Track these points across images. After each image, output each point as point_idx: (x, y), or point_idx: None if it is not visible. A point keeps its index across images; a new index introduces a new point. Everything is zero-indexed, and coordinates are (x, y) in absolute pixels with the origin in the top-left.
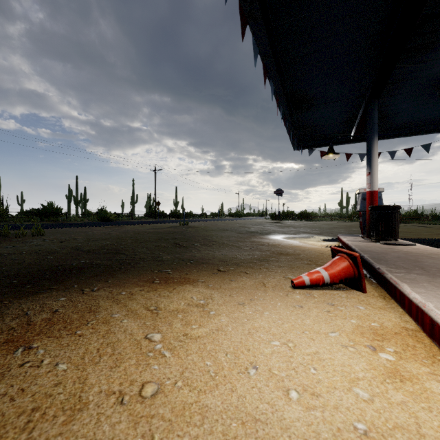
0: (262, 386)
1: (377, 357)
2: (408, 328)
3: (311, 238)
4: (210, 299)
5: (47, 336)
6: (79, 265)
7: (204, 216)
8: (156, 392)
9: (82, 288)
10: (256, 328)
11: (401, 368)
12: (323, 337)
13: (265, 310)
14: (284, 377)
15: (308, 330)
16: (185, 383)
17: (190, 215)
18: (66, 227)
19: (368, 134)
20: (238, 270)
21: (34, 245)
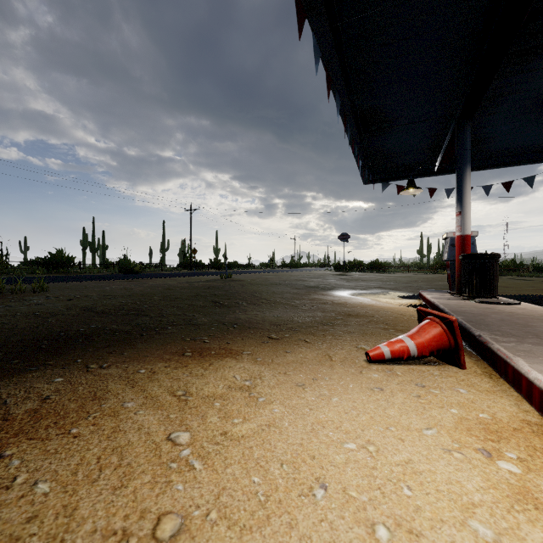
0: (336, 519)
1: (495, 467)
2: (530, 421)
3: (386, 294)
4: (259, 379)
5: (28, 437)
6: (88, 330)
7: (251, 267)
8: (178, 530)
9: (87, 363)
10: (321, 422)
11: (532, 486)
12: (415, 435)
13: (332, 394)
14: (367, 502)
15: (394, 425)
16: (221, 514)
17: (234, 266)
18: (77, 281)
19: (458, 163)
20: (295, 337)
21: (33, 304)
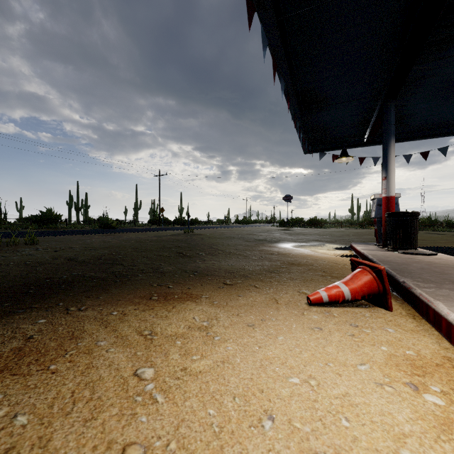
0: (282, 448)
1: (422, 400)
2: (450, 357)
3: (323, 246)
4: (215, 320)
5: (11, 373)
6: (70, 277)
7: (210, 223)
8: None
9: (67, 306)
10: (269, 358)
11: None
12: (351, 370)
13: (278, 333)
14: (309, 432)
15: (332, 361)
16: (180, 444)
17: (196, 222)
18: (63, 235)
19: (384, 136)
20: (246, 283)
21: (25, 254)
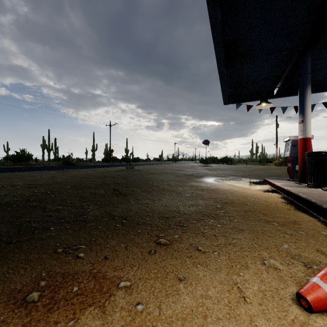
0: None
1: None
2: None
3: (240, 180)
4: None
5: None
6: None
7: (148, 161)
8: None
9: None
10: None
11: None
12: None
13: None
14: None
15: None
16: None
17: (138, 160)
18: (21, 171)
19: (301, 84)
20: (185, 242)
21: None
